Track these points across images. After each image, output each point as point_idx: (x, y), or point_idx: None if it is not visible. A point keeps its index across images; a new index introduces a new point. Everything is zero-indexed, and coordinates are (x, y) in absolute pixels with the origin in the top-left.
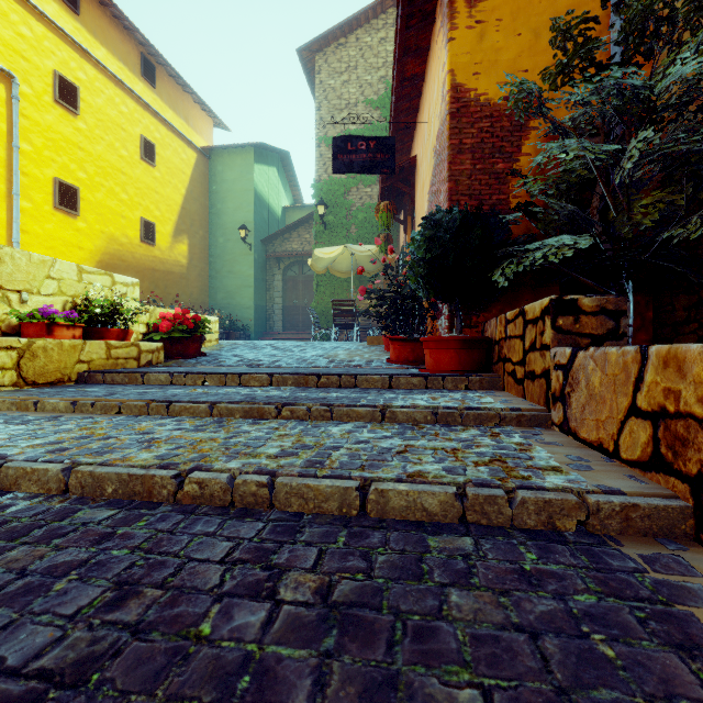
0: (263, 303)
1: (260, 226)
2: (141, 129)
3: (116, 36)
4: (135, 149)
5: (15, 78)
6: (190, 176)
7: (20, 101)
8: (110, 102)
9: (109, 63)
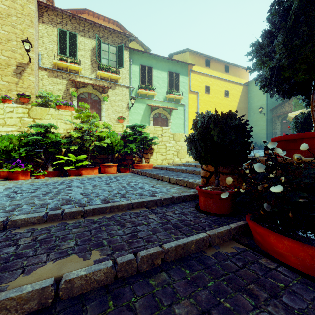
0: (270, 135)
1: (269, 104)
2: (224, 88)
3: (218, 66)
4: (223, 95)
5: (198, 92)
6: (240, 95)
7: (199, 97)
8: (216, 85)
9: (216, 74)
